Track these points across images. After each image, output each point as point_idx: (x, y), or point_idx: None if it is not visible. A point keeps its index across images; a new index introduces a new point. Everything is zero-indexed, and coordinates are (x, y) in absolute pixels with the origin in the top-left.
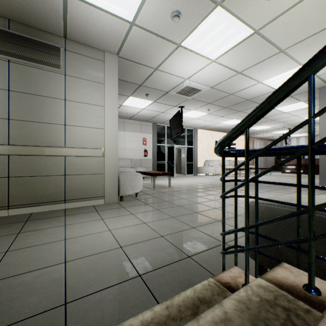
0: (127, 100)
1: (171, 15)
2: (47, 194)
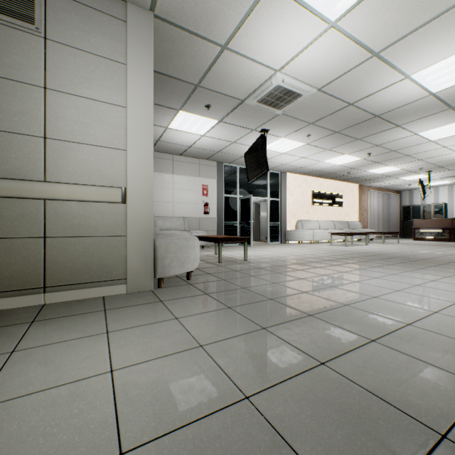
0: (176, 117)
1: None
2: (5, 275)
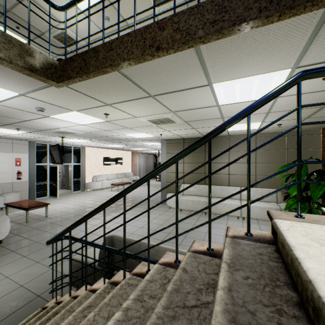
0: None
1: (36, 109)
2: None
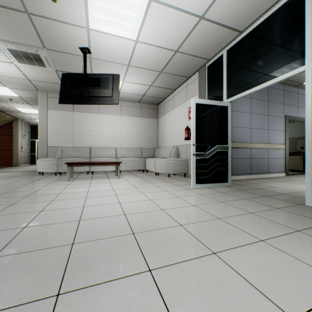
0: None
1: None
2: None
